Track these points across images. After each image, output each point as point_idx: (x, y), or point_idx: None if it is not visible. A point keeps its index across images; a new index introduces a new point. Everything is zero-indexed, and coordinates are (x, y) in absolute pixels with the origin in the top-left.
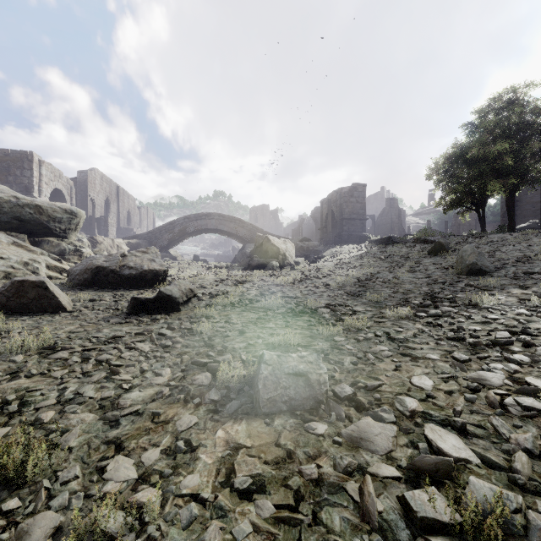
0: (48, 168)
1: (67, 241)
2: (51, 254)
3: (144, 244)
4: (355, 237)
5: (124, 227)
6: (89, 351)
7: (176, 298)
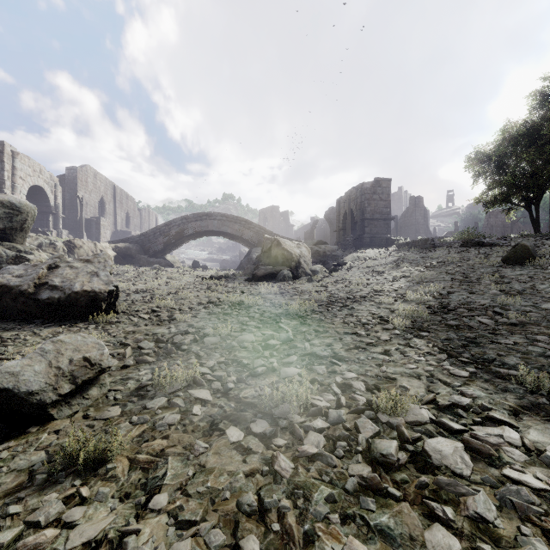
0: (25, 161)
1: (6, 244)
2: None
3: (134, 249)
4: (379, 240)
5: (121, 230)
6: None
7: (30, 395)
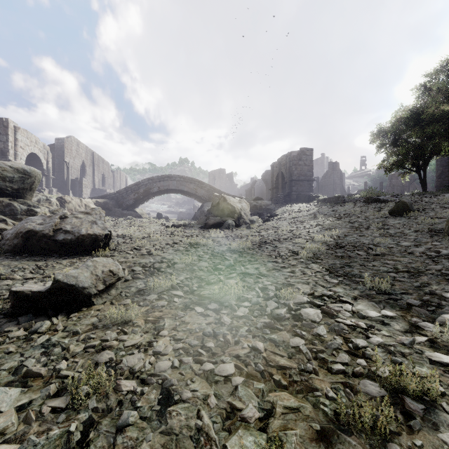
0: (24, 134)
1: (20, 201)
2: None
3: (111, 203)
4: (304, 197)
5: (99, 188)
6: None
7: (84, 289)
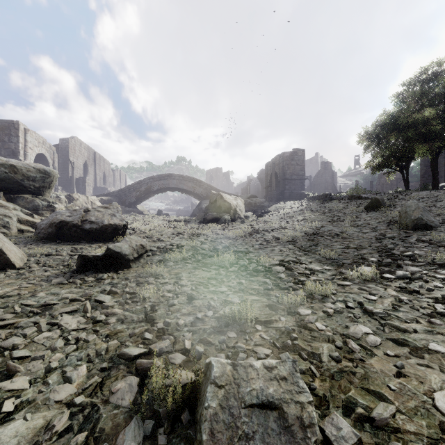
0: (33, 135)
1: (41, 197)
2: (24, 210)
3: (114, 201)
4: (296, 195)
5: (100, 186)
6: (3, 327)
7: (125, 255)
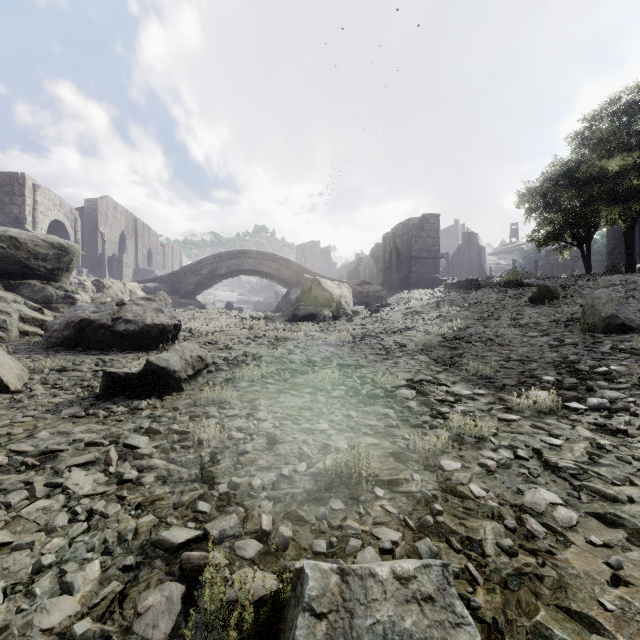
0: (45, 195)
1: (55, 284)
2: (29, 302)
3: (164, 289)
4: (426, 280)
5: (144, 268)
6: None
7: (175, 372)
